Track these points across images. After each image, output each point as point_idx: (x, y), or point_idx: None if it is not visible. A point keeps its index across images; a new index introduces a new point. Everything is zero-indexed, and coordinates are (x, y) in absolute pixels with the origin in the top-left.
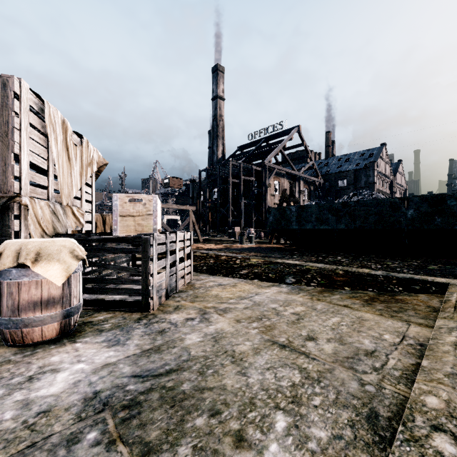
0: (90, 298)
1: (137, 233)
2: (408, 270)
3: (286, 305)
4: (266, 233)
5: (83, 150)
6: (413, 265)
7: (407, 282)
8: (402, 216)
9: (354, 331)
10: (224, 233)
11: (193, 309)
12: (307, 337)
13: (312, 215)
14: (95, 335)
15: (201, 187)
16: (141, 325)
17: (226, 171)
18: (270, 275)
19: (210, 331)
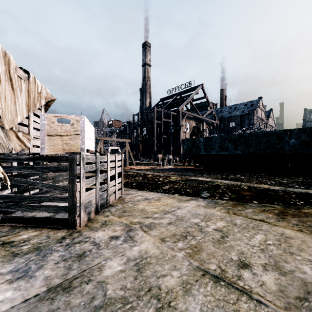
0: (19, 215)
1: (65, 152)
2: (298, 185)
3: (207, 219)
4: (180, 159)
5: (30, 84)
6: (299, 182)
7: (304, 196)
8: (286, 144)
9: (286, 253)
10: (150, 158)
11: (119, 225)
12: (239, 262)
13: (216, 144)
14: (5, 261)
15: (135, 127)
16: (62, 246)
17: (151, 115)
18: (188, 190)
19: (133, 255)
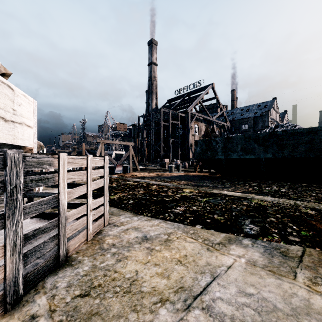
0: None
1: None
2: None
3: None
4: (189, 164)
5: None
6: None
7: None
8: None
9: None
10: (157, 163)
11: None
12: None
13: (238, 145)
14: None
15: (140, 130)
16: None
17: (158, 116)
18: (216, 218)
19: None
